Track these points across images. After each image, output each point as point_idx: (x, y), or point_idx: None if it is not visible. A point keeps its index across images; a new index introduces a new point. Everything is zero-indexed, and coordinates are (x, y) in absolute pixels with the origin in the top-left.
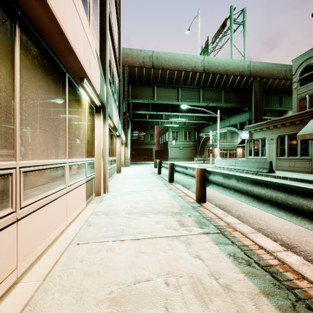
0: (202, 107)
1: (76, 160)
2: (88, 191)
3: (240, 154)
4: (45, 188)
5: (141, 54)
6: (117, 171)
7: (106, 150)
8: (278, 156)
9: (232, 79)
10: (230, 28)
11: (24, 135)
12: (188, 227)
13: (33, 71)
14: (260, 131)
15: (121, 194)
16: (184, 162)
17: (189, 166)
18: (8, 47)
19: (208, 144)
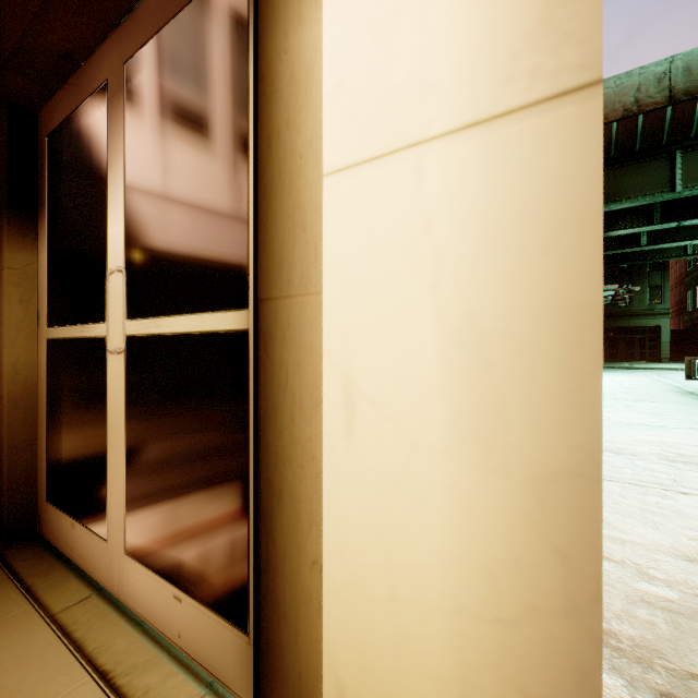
0: None
1: None
2: None
3: None
4: None
5: (628, 83)
6: None
7: None
8: None
9: None
10: None
11: None
12: None
13: None
14: None
15: (620, 427)
16: None
17: None
18: None
19: None
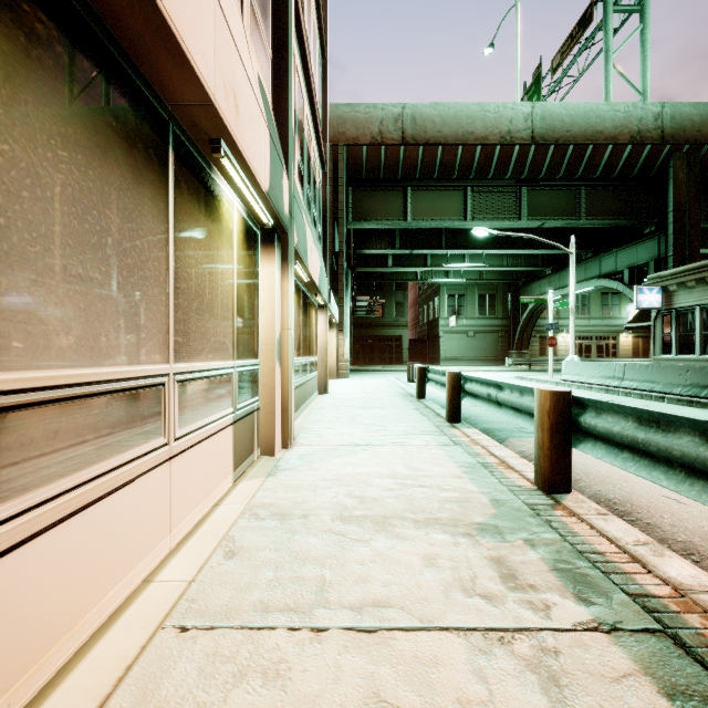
0: (525, 232)
1: (201, 367)
2: (241, 445)
3: (627, 349)
4: (86, 453)
5: (375, 114)
6: (320, 389)
7: (289, 339)
8: None
9: (609, 155)
10: (604, 25)
11: None
12: (534, 590)
13: (34, 84)
14: (699, 287)
15: (325, 454)
16: (479, 367)
17: (493, 377)
18: None
19: (540, 323)
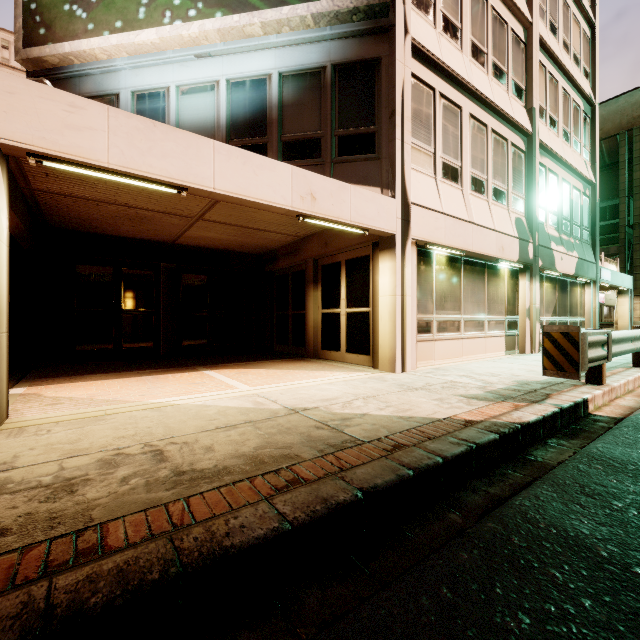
0: None
1: (493, 317)
2: (508, 345)
3: None
4: (472, 330)
5: None
6: None
7: (534, 308)
8: None
9: None
10: None
11: (464, 305)
12: None
13: (467, 276)
14: None
15: None
16: None
17: None
18: (459, 275)
19: None
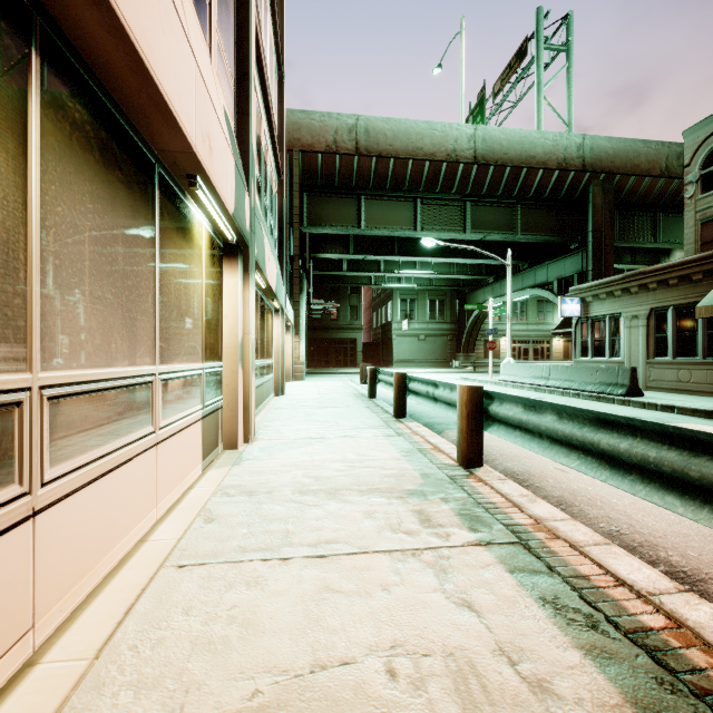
0: (470, 243)
1: (178, 368)
2: (208, 439)
3: (559, 352)
4: (103, 434)
5: (330, 123)
6: (276, 391)
7: (250, 343)
8: (651, 356)
9: (540, 178)
10: (536, 60)
11: (52, 311)
12: (441, 527)
13: (74, 158)
14: (608, 299)
15: (284, 446)
16: (429, 369)
17: (441, 378)
18: (10, 101)
19: (485, 327)
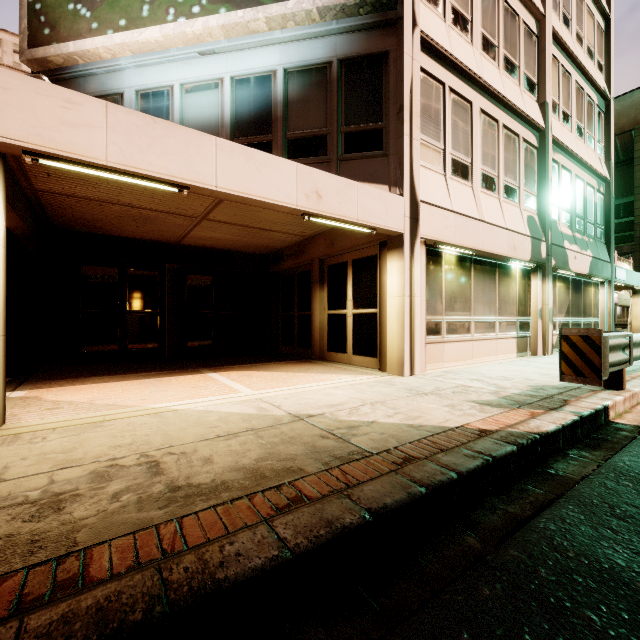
0: None
1: (504, 318)
2: (520, 347)
3: None
4: (483, 331)
5: None
6: None
7: (547, 309)
8: None
9: None
10: None
11: (474, 306)
12: None
13: (478, 276)
14: None
15: None
16: None
17: None
18: (470, 275)
19: None
